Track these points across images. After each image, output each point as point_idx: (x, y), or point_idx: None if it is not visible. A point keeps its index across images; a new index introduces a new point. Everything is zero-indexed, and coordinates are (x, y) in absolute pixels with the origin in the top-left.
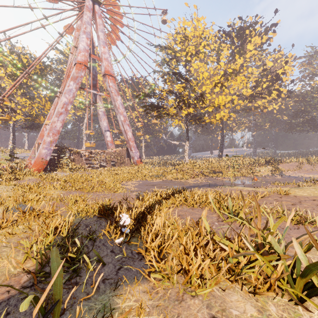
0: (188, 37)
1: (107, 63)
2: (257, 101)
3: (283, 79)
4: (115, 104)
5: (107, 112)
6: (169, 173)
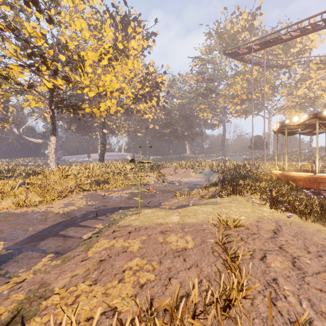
0: None
1: None
2: (140, 104)
3: (162, 89)
4: None
5: None
6: (8, 195)
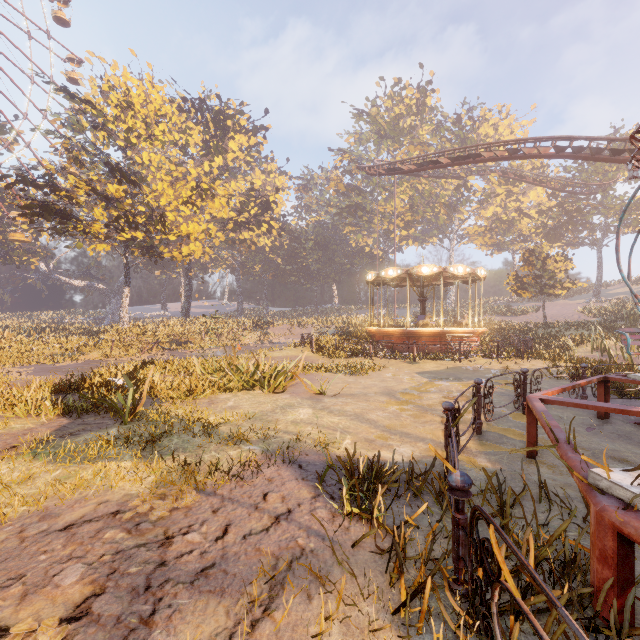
0: (134, 104)
1: None
2: (243, 232)
3: (275, 211)
4: None
5: None
6: (92, 348)
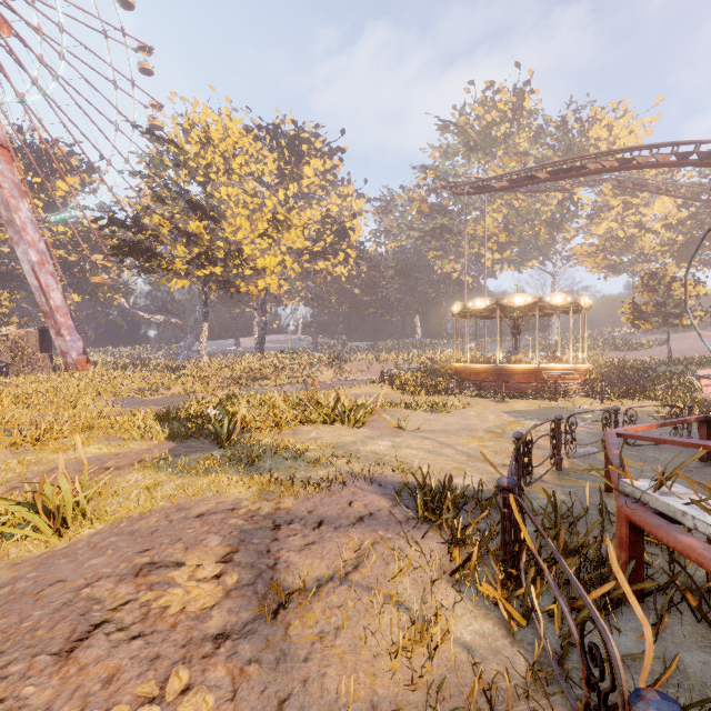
0: (213, 140)
1: None
2: (319, 262)
3: (352, 238)
4: (10, 217)
5: None
6: (175, 383)
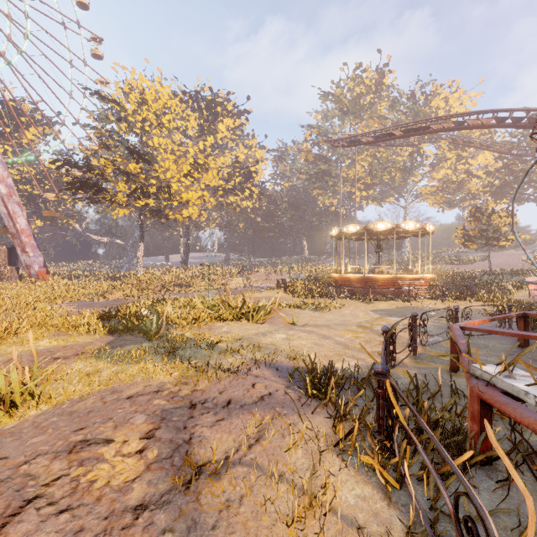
0: (147, 101)
1: None
2: (230, 197)
3: (255, 179)
4: None
5: None
6: (117, 290)
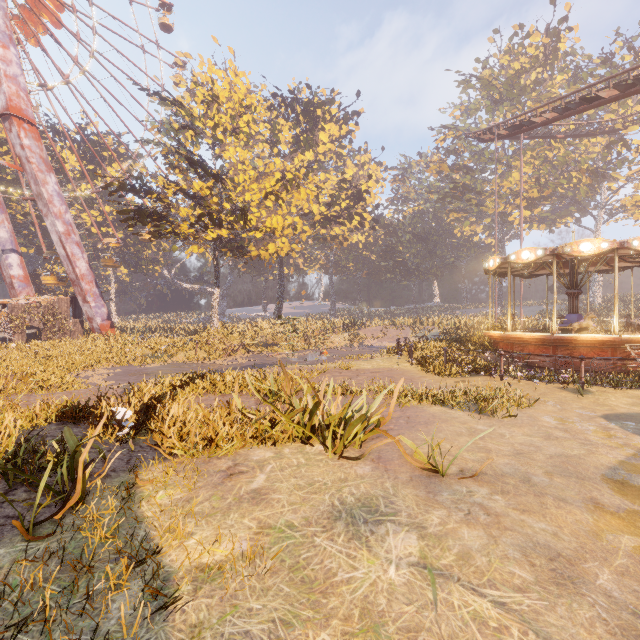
0: (218, 97)
1: (14, 88)
2: (334, 228)
3: (368, 201)
4: (38, 190)
5: (4, 199)
6: (180, 350)
